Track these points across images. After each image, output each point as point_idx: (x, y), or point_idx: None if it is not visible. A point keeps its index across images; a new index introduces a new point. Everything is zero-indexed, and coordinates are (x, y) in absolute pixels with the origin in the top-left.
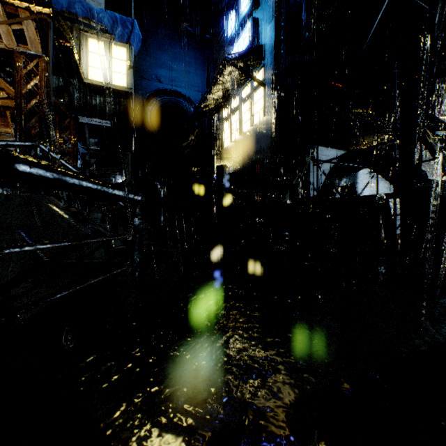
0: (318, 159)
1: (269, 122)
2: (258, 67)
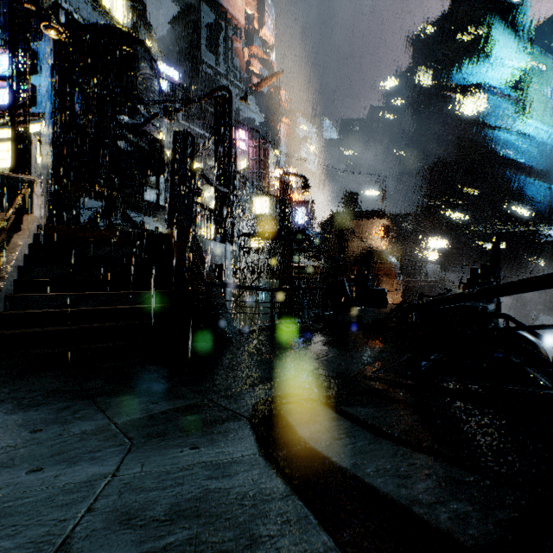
0: (84, 205)
1: (46, 171)
2: (34, 120)
